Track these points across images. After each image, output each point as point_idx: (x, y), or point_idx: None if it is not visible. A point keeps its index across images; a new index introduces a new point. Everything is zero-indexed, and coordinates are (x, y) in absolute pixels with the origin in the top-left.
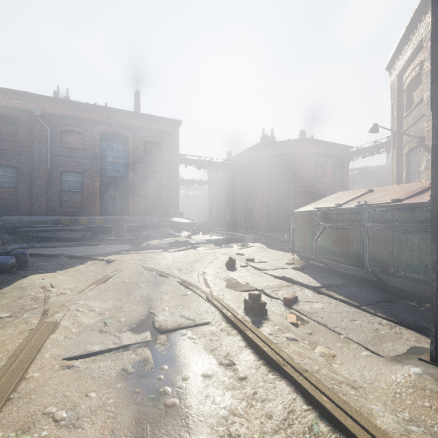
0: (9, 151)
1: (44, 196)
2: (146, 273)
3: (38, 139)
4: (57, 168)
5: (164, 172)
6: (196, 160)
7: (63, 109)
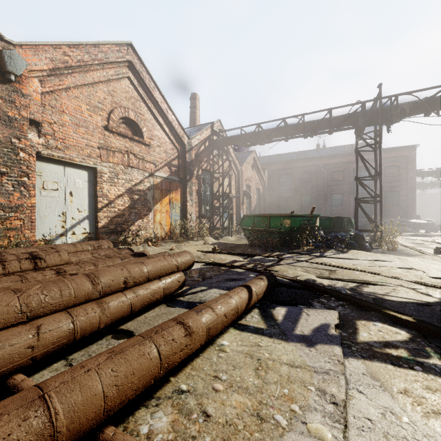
0: (308, 187)
1: (323, 208)
2: (406, 239)
3: (320, 179)
4: (329, 193)
5: (401, 186)
6: (434, 171)
7: (333, 160)
